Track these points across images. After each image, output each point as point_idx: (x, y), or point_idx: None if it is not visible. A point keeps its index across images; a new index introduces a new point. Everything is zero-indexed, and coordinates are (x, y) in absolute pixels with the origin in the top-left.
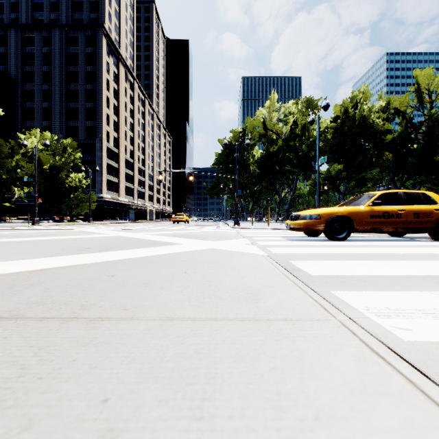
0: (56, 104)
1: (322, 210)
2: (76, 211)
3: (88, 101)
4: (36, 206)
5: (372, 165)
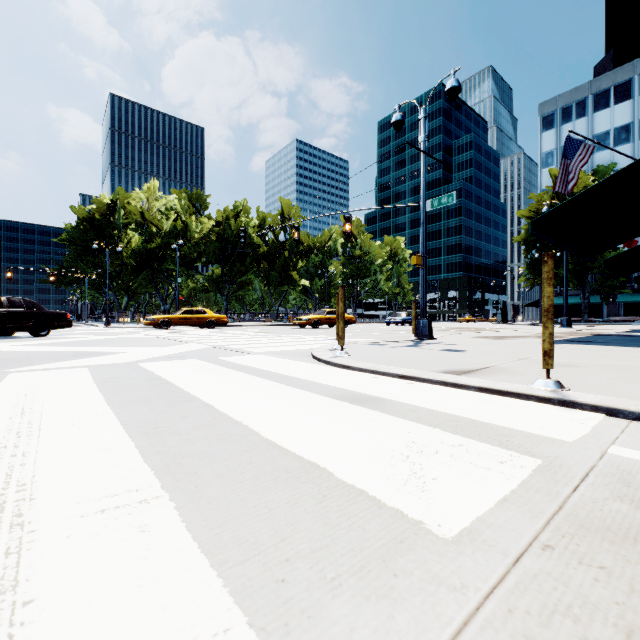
0: None
1: (158, 316)
2: None
3: None
4: None
5: (251, 271)
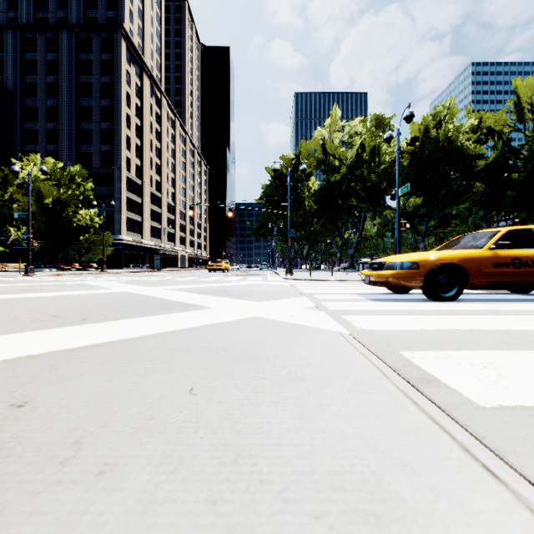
0: (64, 124)
1: (420, 256)
2: (87, 257)
3: (104, 120)
4: (30, 250)
5: (459, 199)
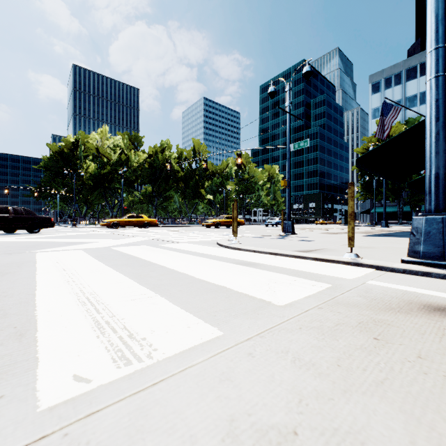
0: None
1: (111, 220)
2: None
3: None
4: None
5: (172, 189)
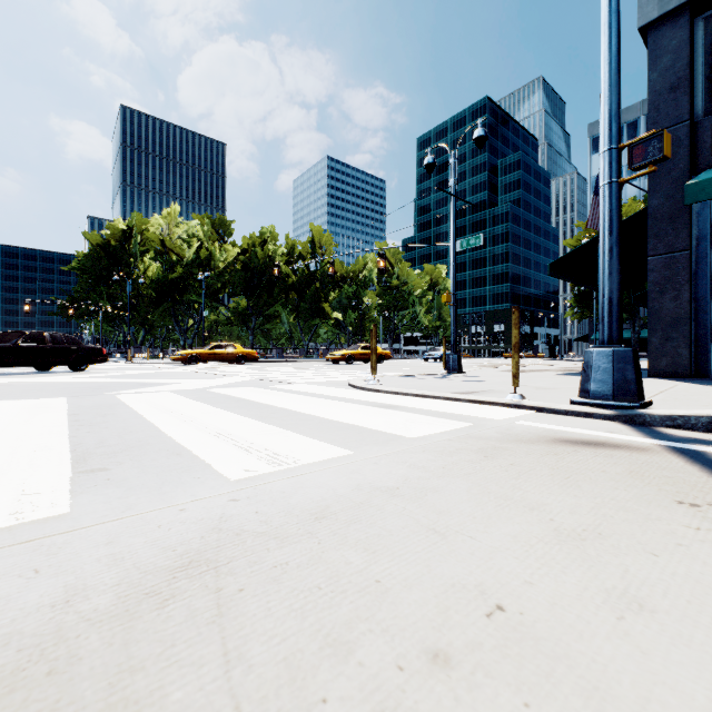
0: None
1: (187, 352)
2: None
3: None
4: None
5: (279, 303)
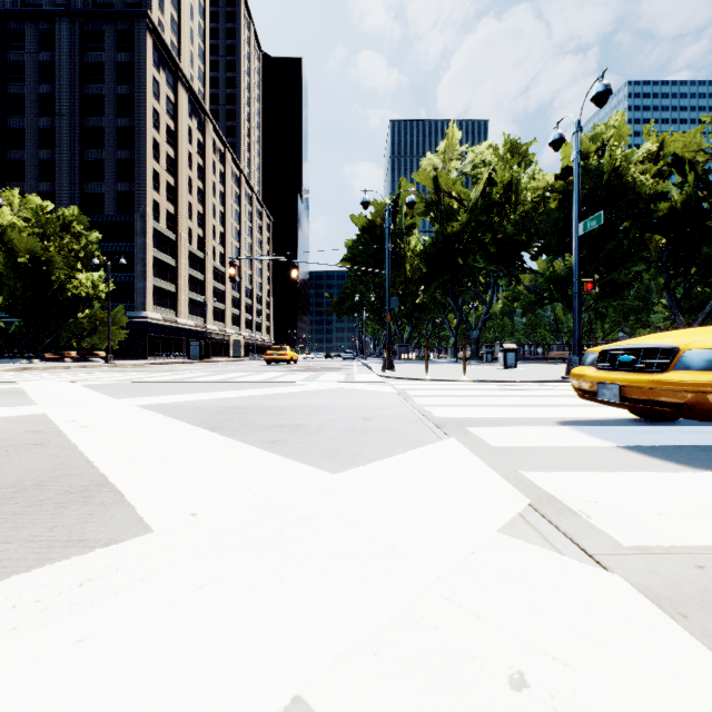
0: (63, 152)
1: None
2: (88, 342)
3: (121, 148)
4: None
5: (630, 258)
